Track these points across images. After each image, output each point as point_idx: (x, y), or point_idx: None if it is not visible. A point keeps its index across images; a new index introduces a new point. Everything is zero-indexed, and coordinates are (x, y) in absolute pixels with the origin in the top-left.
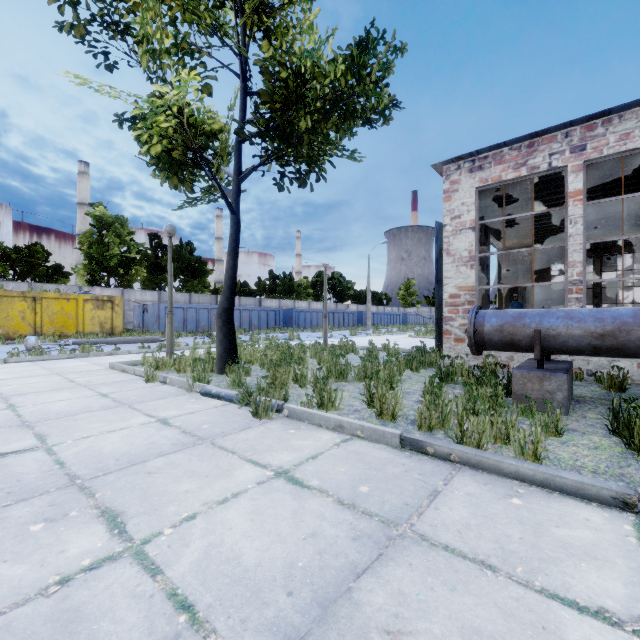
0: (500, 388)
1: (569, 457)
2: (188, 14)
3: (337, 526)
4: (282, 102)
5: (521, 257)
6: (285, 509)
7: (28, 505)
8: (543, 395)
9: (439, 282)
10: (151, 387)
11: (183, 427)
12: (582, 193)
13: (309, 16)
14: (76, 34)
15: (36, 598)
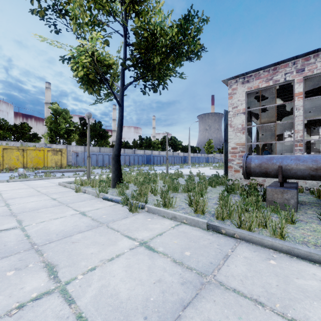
0: (260, 197)
1: (300, 236)
2: (97, 5)
3: (172, 275)
4: (145, 49)
5: (268, 128)
6: (144, 265)
7: (8, 260)
8: (283, 201)
9: (226, 141)
10: (78, 195)
11: (92, 217)
12: (302, 94)
13: (159, 5)
14: (40, 15)
15: (4, 317)
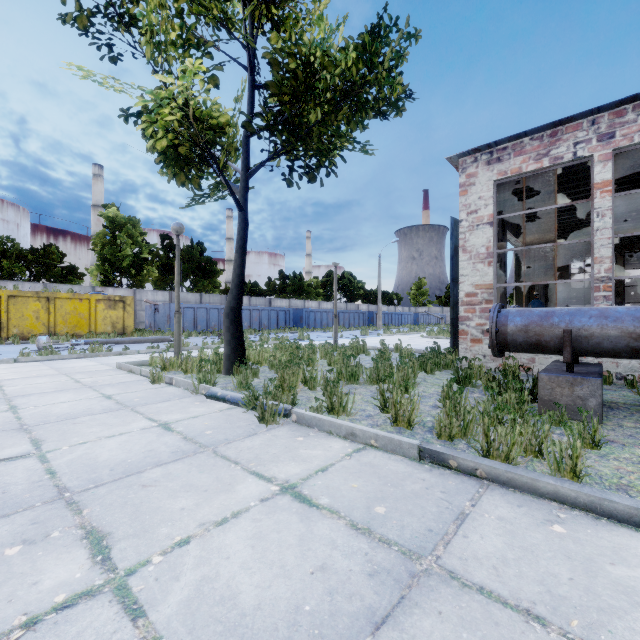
0: (526, 393)
1: (612, 474)
2: (195, 6)
3: (350, 557)
4: (291, 94)
5: (539, 254)
6: (291, 533)
7: (8, 522)
8: (574, 401)
9: (454, 280)
10: (156, 388)
11: (185, 433)
12: (610, 184)
13: (319, 7)
14: (79, 25)
15: None
